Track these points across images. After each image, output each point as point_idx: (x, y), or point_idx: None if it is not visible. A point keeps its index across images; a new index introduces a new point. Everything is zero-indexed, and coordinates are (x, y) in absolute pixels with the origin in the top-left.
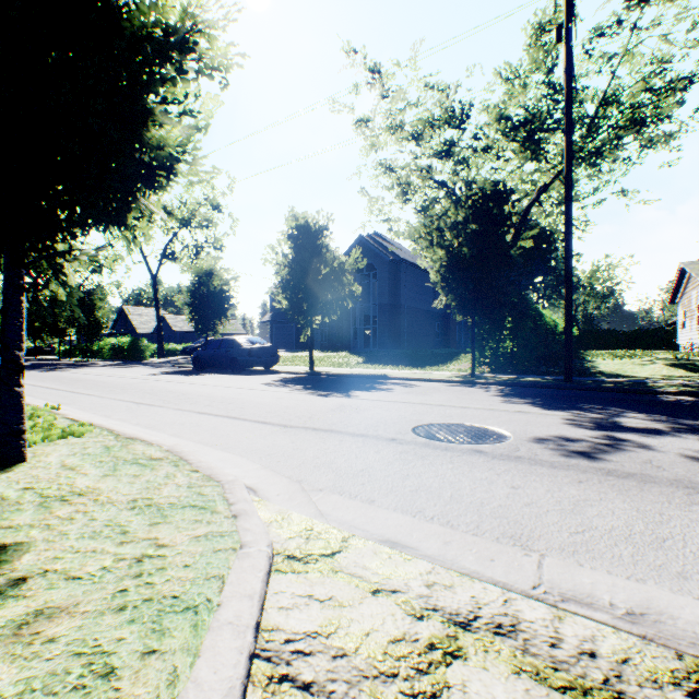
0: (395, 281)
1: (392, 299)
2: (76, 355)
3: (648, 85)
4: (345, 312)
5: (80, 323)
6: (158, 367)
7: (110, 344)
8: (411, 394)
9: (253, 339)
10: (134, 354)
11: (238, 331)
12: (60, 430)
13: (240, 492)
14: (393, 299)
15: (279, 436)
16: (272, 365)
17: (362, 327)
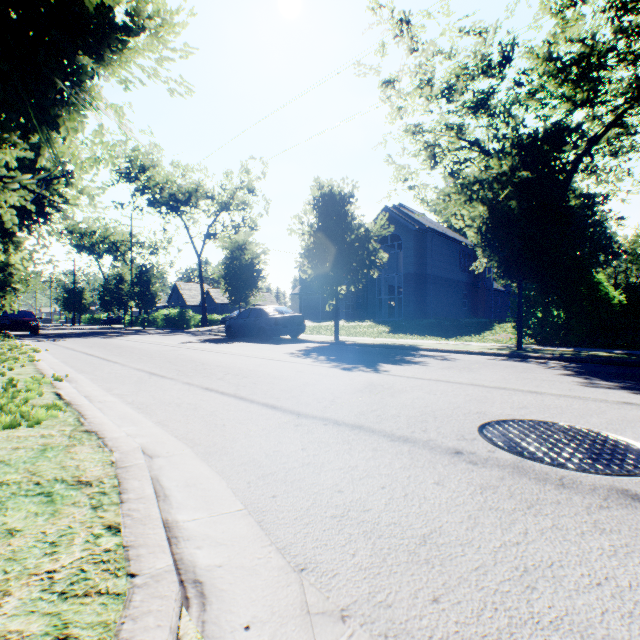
0: (421, 250)
1: (417, 269)
2: (138, 324)
3: None
4: (370, 283)
5: (138, 297)
6: (197, 335)
7: (163, 315)
8: (452, 370)
9: (280, 308)
10: (182, 323)
11: (271, 303)
12: (13, 416)
13: (151, 637)
14: (419, 269)
15: (286, 433)
16: (298, 334)
17: (386, 297)
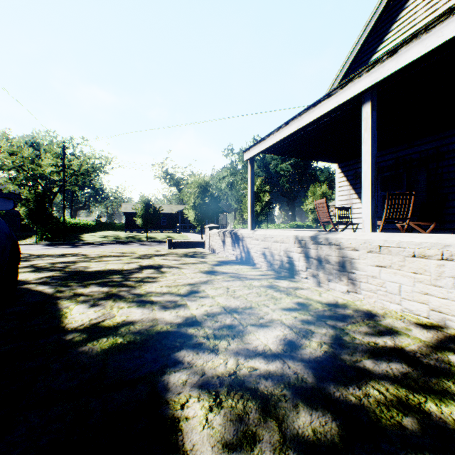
0: None
1: None
2: None
3: (93, 165)
4: None
5: None
6: None
7: None
8: None
9: None
10: None
11: None
12: None
13: None
14: None
15: None
16: None
17: None
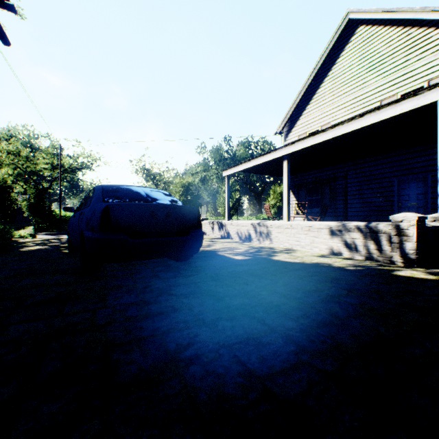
0: None
1: None
2: None
3: (83, 164)
4: None
5: None
6: None
7: None
8: None
9: None
10: None
11: None
12: None
13: None
14: None
15: None
16: None
17: None
